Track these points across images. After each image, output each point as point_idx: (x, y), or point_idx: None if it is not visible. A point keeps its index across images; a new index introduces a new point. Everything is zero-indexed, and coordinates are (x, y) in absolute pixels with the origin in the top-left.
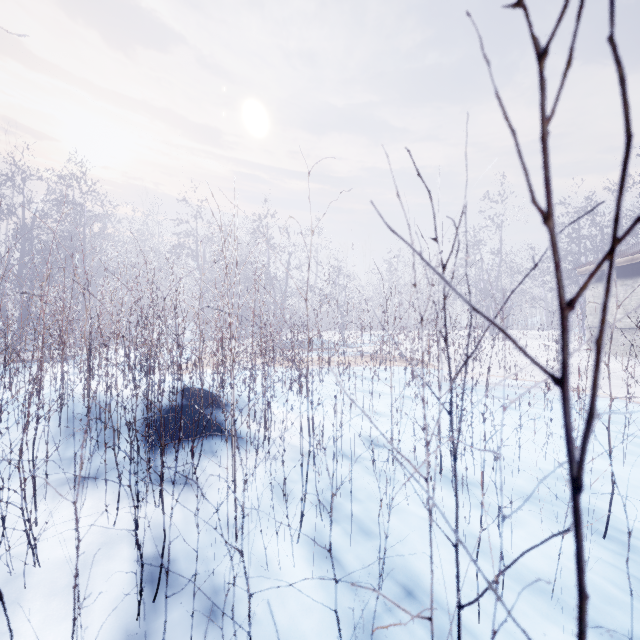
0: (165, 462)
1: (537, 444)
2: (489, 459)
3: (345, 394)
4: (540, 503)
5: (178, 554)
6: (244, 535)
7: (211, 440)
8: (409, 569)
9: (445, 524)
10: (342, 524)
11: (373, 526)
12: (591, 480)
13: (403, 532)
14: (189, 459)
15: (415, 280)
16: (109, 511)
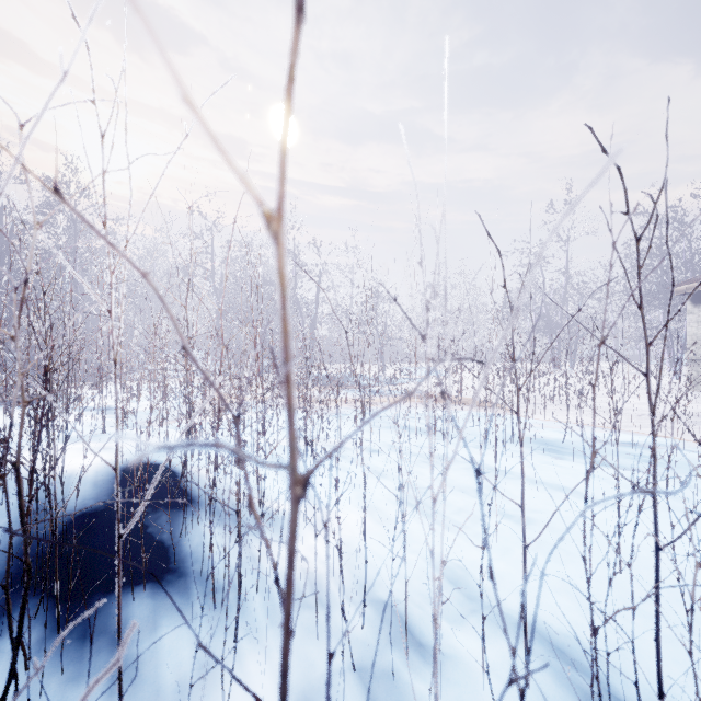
0: None
1: None
2: None
3: None
4: None
5: None
6: None
7: (132, 602)
8: None
9: None
10: None
11: None
12: None
13: None
14: (56, 676)
15: None
16: None
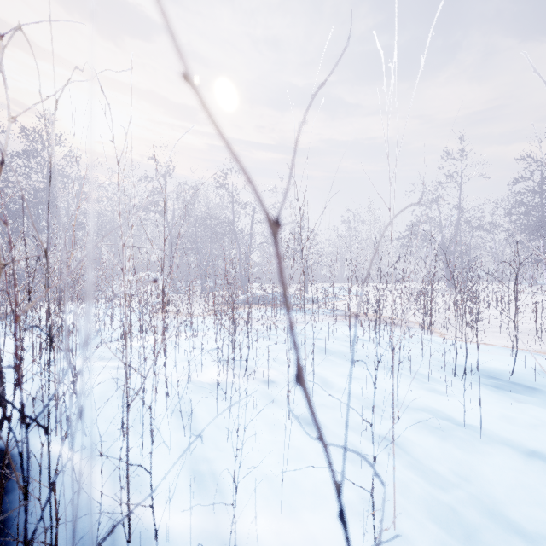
0: None
1: None
2: None
3: None
4: None
5: None
6: None
7: None
8: None
9: None
10: None
11: None
12: None
13: None
14: None
15: None
16: None
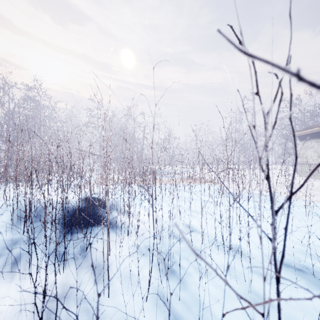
0: (69, 243)
1: (282, 230)
2: (257, 239)
3: (190, 248)
4: (291, 269)
5: (71, 307)
6: (114, 292)
7: (99, 228)
8: (217, 318)
9: (236, 284)
10: (174, 284)
11: (193, 285)
12: (318, 253)
13: (211, 290)
14: (85, 240)
15: (254, 122)
16: (33, 276)
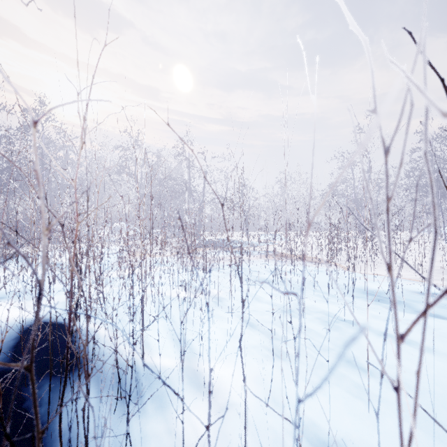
0: None
1: None
2: None
3: None
4: None
5: None
6: None
7: None
8: None
9: None
10: None
11: None
12: None
13: None
14: None
15: None
16: None
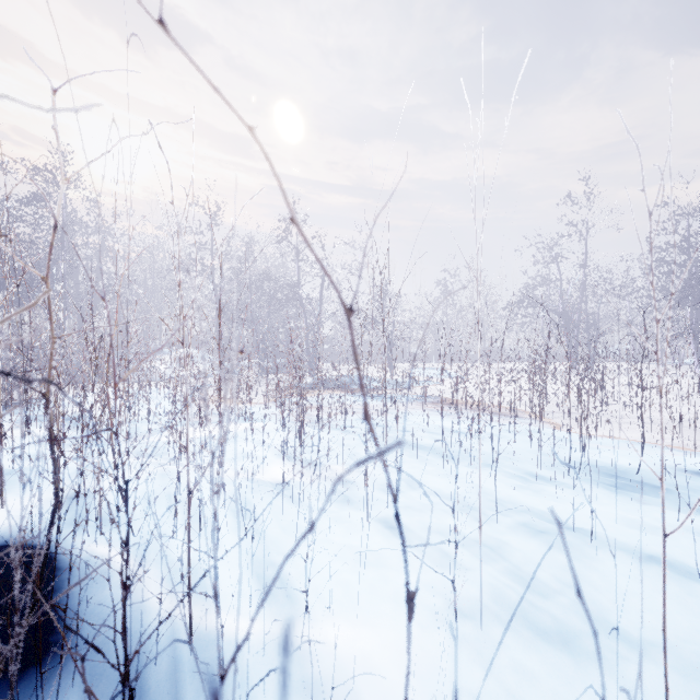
0: None
1: None
2: None
3: None
4: None
5: None
6: None
7: None
8: None
9: None
10: None
11: None
12: None
13: None
14: None
15: None
16: None
